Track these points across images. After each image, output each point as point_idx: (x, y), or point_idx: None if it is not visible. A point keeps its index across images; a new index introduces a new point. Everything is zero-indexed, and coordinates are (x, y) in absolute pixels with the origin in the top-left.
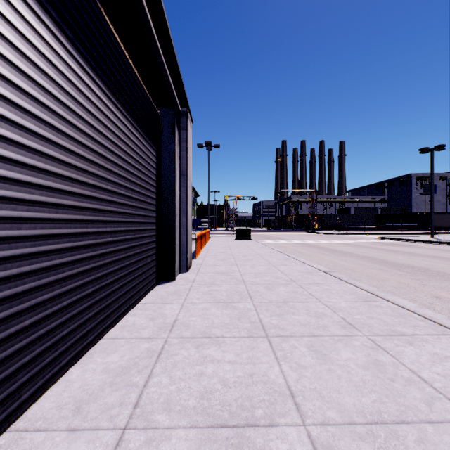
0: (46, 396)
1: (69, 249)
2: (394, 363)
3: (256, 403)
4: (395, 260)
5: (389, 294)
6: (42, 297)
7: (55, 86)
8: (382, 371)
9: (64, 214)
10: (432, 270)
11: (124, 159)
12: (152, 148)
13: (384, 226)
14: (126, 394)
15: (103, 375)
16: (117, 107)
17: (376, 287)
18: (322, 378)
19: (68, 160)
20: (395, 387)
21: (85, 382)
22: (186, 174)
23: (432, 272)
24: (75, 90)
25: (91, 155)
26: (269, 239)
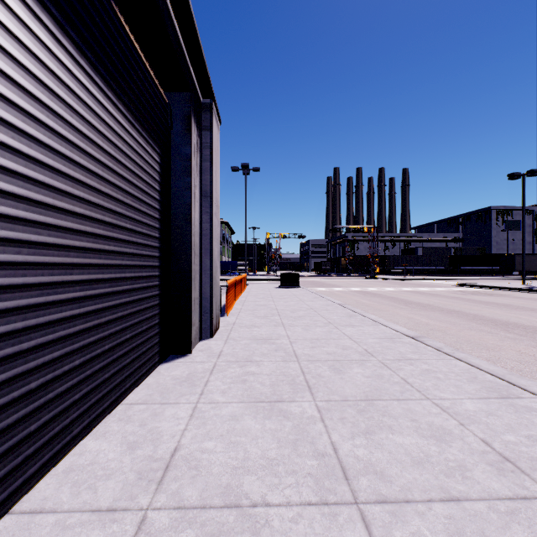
0: None
1: None
2: None
3: None
4: (494, 316)
5: (533, 383)
6: None
7: None
8: None
9: None
10: None
11: (81, 149)
12: (151, 146)
13: (459, 269)
14: None
15: None
16: (62, 44)
17: (491, 361)
18: None
19: None
20: None
21: None
22: (210, 195)
23: None
24: None
25: None
26: (321, 286)
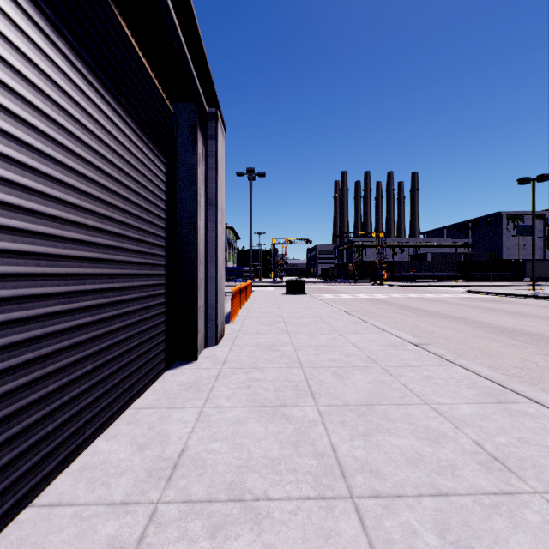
0: None
1: None
2: None
3: None
4: (500, 323)
5: (530, 388)
6: None
7: None
8: None
9: None
10: None
11: (93, 165)
12: (157, 157)
13: (469, 276)
14: None
15: None
16: (76, 66)
17: (493, 368)
18: None
19: None
20: None
21: None
22: (216, 204)
23: None
24: None
25: None
26: (328, 293)
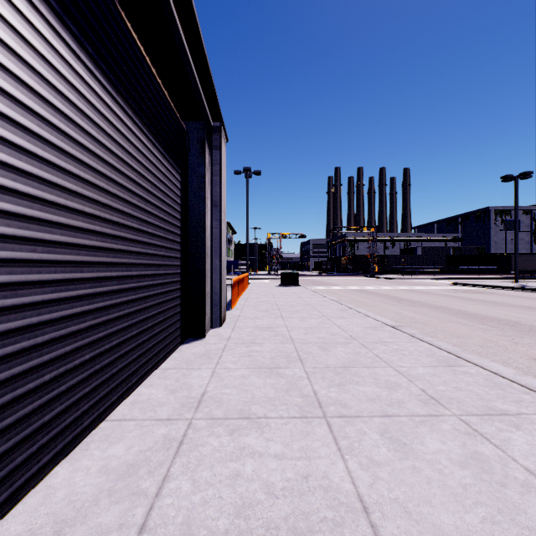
0: (14, 514)
1: (53, 302)
2: (500, 458)
3: (315, 525)
4: (476, 311)
5: (477, 357)
6: (9, 372)
7: (30, 73)
8: (486, 470)
9: (45, 253)
10: (522, 323)
11: (136, 183)
12: (175, 170)
13: (458, 269)
14: (130, 510)
15: (100, 477)
16: (127, 113)
17: (457, 345)
18: (405, 482)
19: (52, 179)
20: (509, 497)
21: (73, 489)
22: (220, 205)
23: (523, 326)
24: (63, 82)
25: (87, 174)
26: (321, 285)
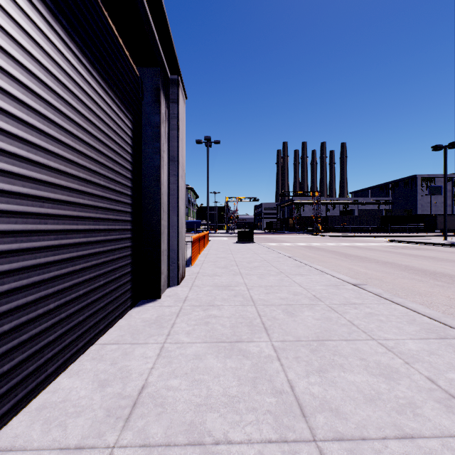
0: None
1: None
2: None
3: None
4: (423, 266)
5: None
6: None
7: None
8: None
9: None
10: None
11: (55, 108)
12: (123, 113)
13: (390, 228)
14: None
15: None
16: (36, 7)
17: (424, 305)
18: None
19: None
20: None
21: None
22: (177, 160)
23: None
24: None
25: None
26: (273, 242)
